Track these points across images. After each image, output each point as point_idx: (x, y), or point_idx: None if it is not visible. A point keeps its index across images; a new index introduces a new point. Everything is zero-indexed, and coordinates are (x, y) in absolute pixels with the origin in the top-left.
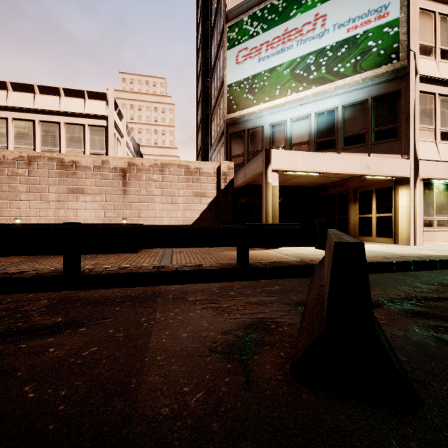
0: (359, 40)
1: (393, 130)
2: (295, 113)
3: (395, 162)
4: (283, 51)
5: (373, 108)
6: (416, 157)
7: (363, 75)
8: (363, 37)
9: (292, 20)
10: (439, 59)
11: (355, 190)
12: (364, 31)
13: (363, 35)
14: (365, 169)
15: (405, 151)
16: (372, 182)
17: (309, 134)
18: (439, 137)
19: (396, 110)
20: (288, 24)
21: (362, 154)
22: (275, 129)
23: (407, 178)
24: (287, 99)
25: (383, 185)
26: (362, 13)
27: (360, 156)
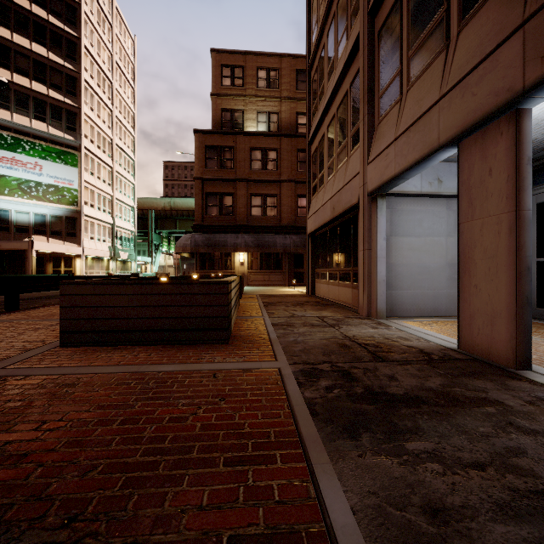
0: (61, 189)
1: (75, 233)
2: (19, 208)
3: (77, 248)
4: (11, 169)
5: (66, 221)
6: (84, 246)
7: (63, 206)
8: (63, 189)
9: (19, 155)
10: (90, 207)
11: (51, 255)
12: (63, 186)
13: (63, 188)
14: (67, 251)
15: (80, 244)
16: (63, 253)
17: (29, 223)
18: (90, 238)
19: (76, 226)
20: (16, 155)
21: (61, 241)
22: (1, 213)
23: (80, 255)
24: (15, 199)
25: (68, 255)
26: (62, 178)
27: (65, 245)
